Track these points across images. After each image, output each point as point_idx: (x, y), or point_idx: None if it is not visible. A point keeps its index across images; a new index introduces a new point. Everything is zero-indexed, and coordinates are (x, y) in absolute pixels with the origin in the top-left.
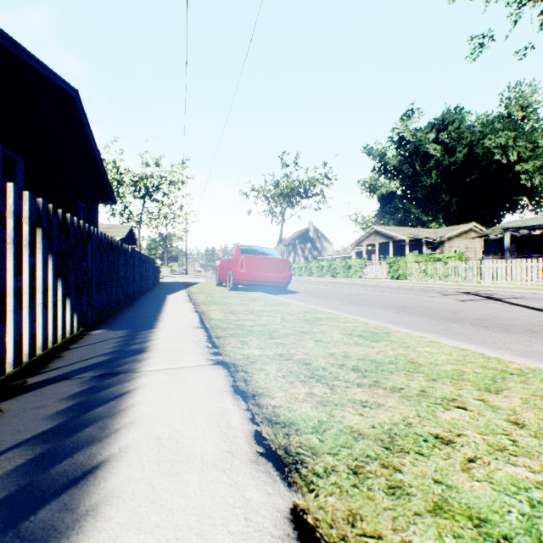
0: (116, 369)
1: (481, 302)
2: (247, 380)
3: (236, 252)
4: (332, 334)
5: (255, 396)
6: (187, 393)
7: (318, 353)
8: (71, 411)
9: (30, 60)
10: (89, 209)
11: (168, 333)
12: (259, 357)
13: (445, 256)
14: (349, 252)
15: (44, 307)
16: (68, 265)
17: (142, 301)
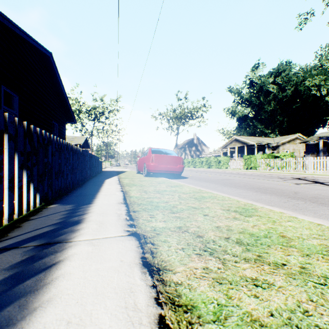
0: (55, 239)
1: (311, 185)
2: (153, 252)
3: (148, 152)
4: (215, 210)
5: (160, 271)
6: (104, 265)
7: (207, 226)
8: (4, 283)
9: (20, 33)
10: (59, 127)
11: (100, 207)
12: (163, 229)
13: (282, 155)
14: (219, 152)
15: (10, 190)
16: (32, 160)
17: (89, 183)
